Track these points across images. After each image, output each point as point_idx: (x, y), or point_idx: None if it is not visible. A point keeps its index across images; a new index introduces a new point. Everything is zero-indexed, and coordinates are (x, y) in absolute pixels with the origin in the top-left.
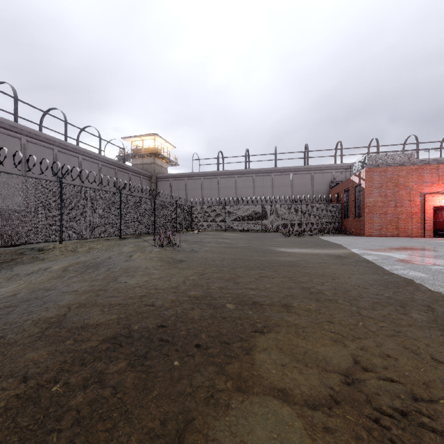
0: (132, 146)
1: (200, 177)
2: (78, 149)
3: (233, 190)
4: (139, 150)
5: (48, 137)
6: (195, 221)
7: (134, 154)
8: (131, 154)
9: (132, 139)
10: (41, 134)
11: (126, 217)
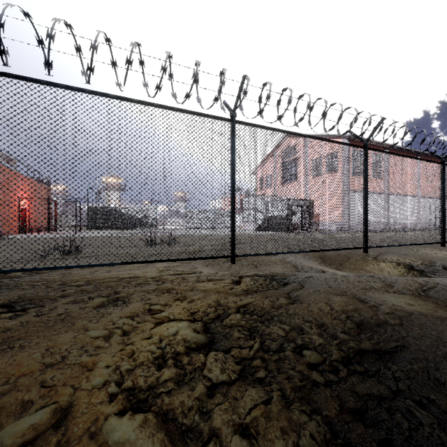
0: None
1: None
2: None
3: None
4: None
5: None
6: None
7: None
8: None
9: None
10: None
11: None
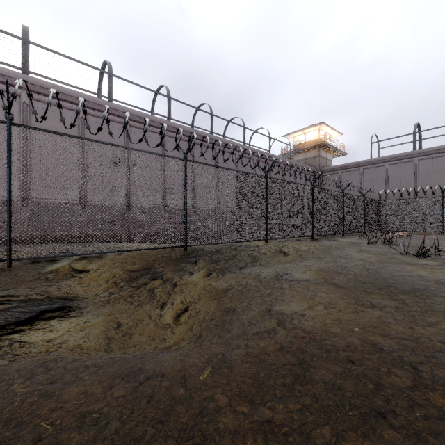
0: (293, 142)
1: (383, 164)
2: (253, 151)
3: (444, 174)
4: (302, 144)
5: (232, 143)
6: (386, 220)
7: (297, 150)
8: (294, 150)
9: (294, 134)
10: (227, 141)
11: (317, 214)
